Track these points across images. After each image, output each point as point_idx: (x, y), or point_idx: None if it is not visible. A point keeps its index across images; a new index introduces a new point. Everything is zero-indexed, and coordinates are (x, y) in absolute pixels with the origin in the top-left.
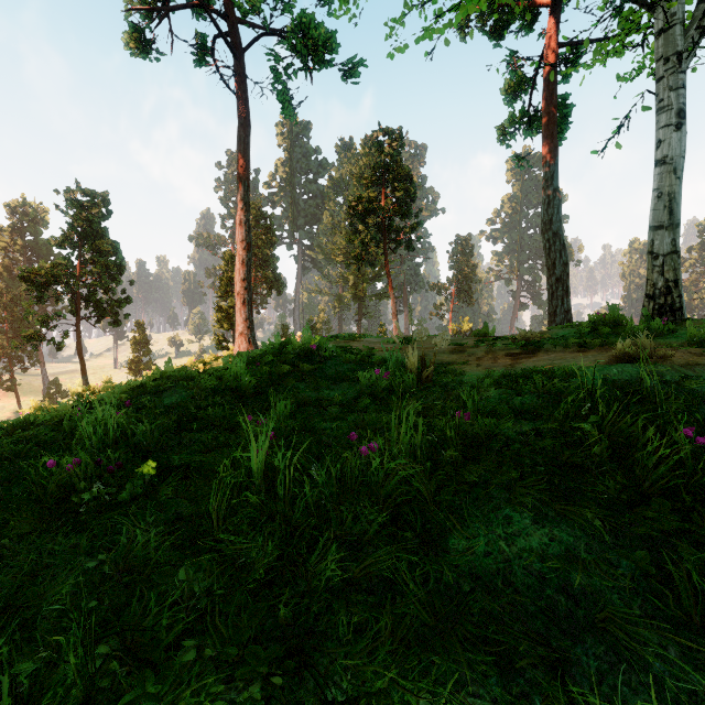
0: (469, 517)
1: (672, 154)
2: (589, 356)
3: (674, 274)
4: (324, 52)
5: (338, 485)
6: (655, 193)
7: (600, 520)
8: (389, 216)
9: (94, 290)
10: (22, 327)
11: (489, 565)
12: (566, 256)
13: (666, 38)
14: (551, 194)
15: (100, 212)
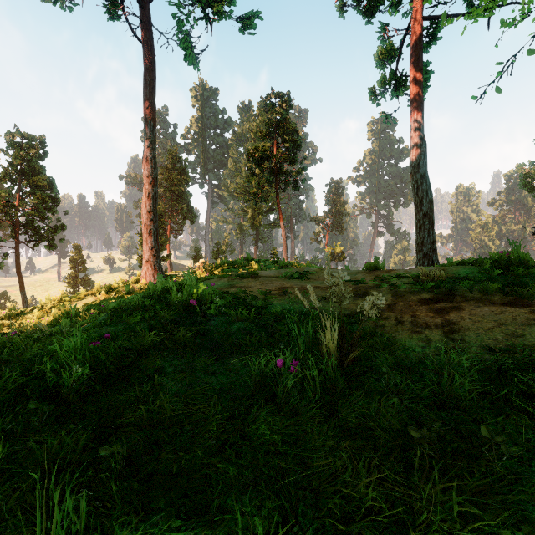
0: None
1: None
2: None
3: None
4: (223, 3)
5: None
6: None
7: None
8: (280, 162)
9: (32, 218)
10: None
11: None
12: (432, 195)
13: None
14: (418, 142)
15: (37, 152)
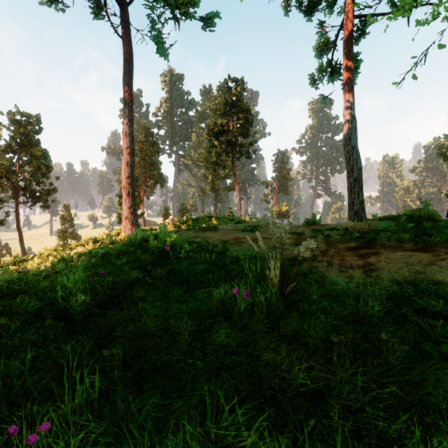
0: None
1: None
2: None
3: None
4: (188, 6)
5: None
6: None
7: None
8: (235, 136)
9: (29, 183)
10: None
11: None
12: (361, 163)
13: None
14: (350, 119)
15: (34, 128)
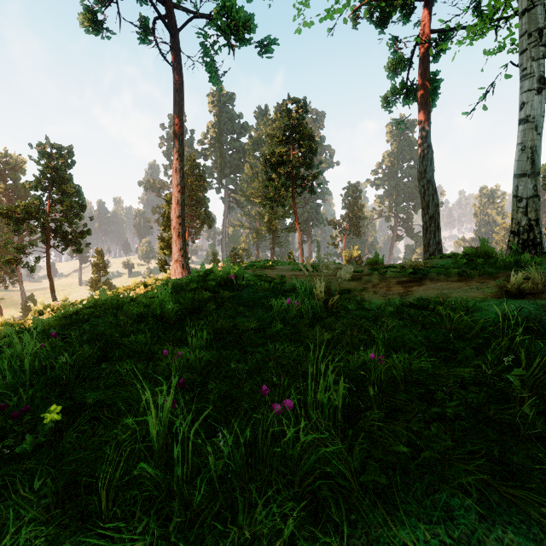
0: (401, 503)
1: (534, 114)
2: (474, 286)
3: (536, 214)
4: (244, 32)
5: (247, 457)
6: (520, 146)
7: None
8: (296, 167)
9: (61, 224)
10: (4, 253)
11: None
12: (437, 199)
13: (529, 16)
14: (425, 149)
15: (66, 161)
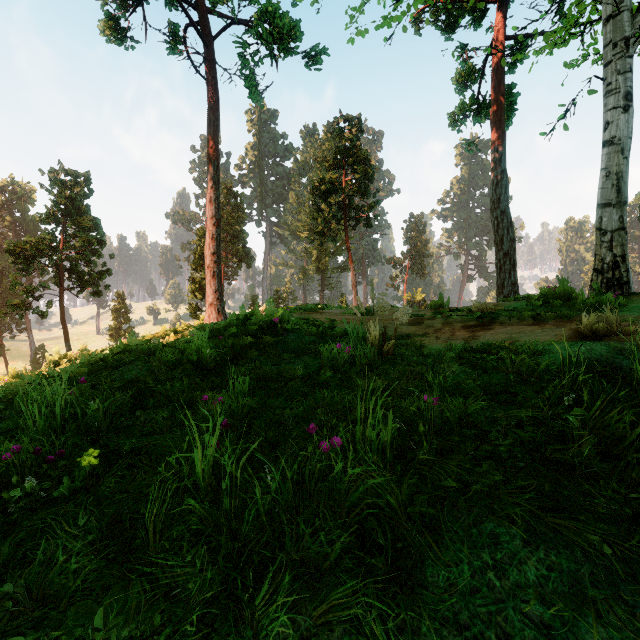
0: (447, 532)
1: (620, 135)
2: (547, 330)
3: (622, 250)
4: (289, 40)
5: (295, 491)
6: (604, 172)
7: (609, 546)
8: (349, 196)
9: (76, 263)
10: (10, 297)
11: (478, 607)
12: (513, 232)
13: (615, 24)
14: (499, 175)
15: (82, 190)
